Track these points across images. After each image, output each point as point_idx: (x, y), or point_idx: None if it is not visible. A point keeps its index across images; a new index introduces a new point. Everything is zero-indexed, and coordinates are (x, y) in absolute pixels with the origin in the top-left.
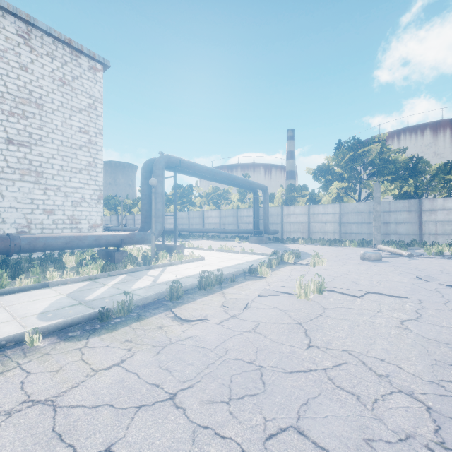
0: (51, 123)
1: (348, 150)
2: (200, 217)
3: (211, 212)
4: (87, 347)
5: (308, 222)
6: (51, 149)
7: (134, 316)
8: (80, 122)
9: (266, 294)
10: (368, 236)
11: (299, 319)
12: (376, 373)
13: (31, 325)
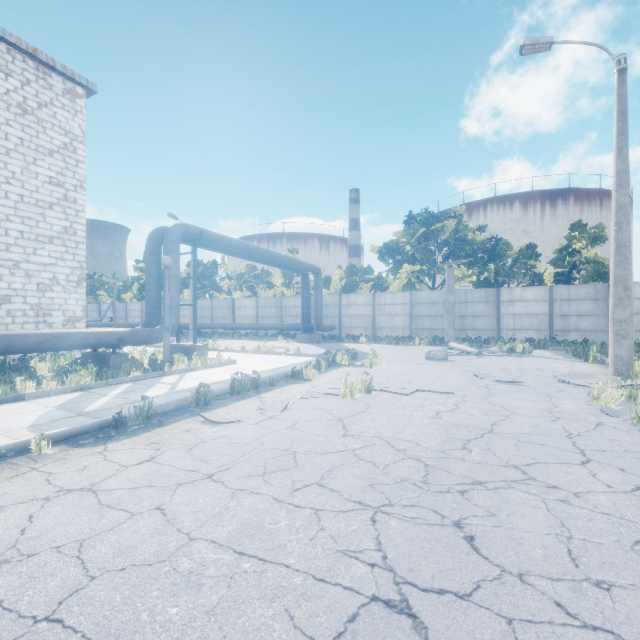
0: (4, 168)
1: (420, 224)
2: (228, 308)
3: (245, 300)
4: (108, 450)
5: (372, 315)
6: (5, 207)
7: (155, 422)
8: (50, 169)
9: (309, 396)
10: (442, 332)
11: (340, 416)
12: (397, 448)
13: (25, 437)
